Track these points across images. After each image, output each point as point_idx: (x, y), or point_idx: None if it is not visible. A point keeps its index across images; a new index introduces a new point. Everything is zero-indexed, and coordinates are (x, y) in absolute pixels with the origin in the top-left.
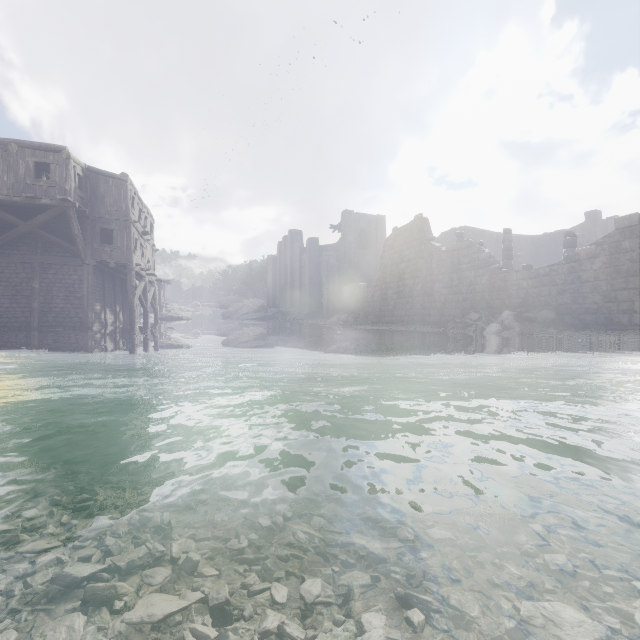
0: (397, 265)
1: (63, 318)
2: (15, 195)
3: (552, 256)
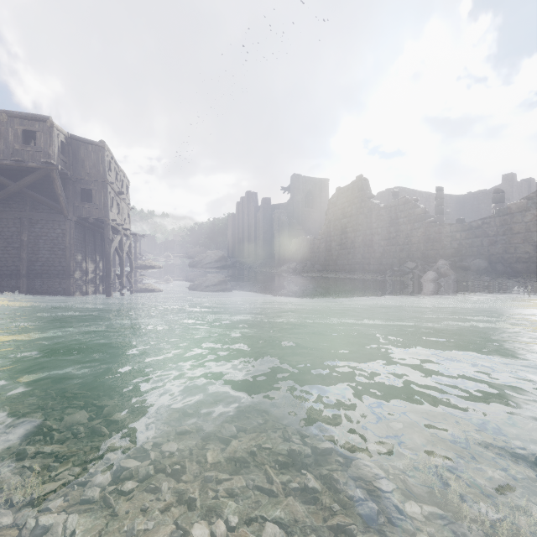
0: (340, 220)
1: (48, 267)
2: (5, 159)
3: (475, 213)
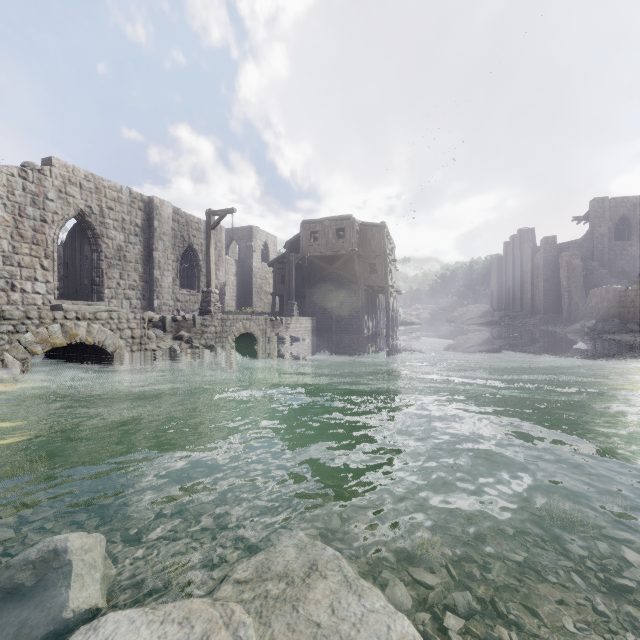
0: None
1: (348, 325)
2: (327, 251)
3: None
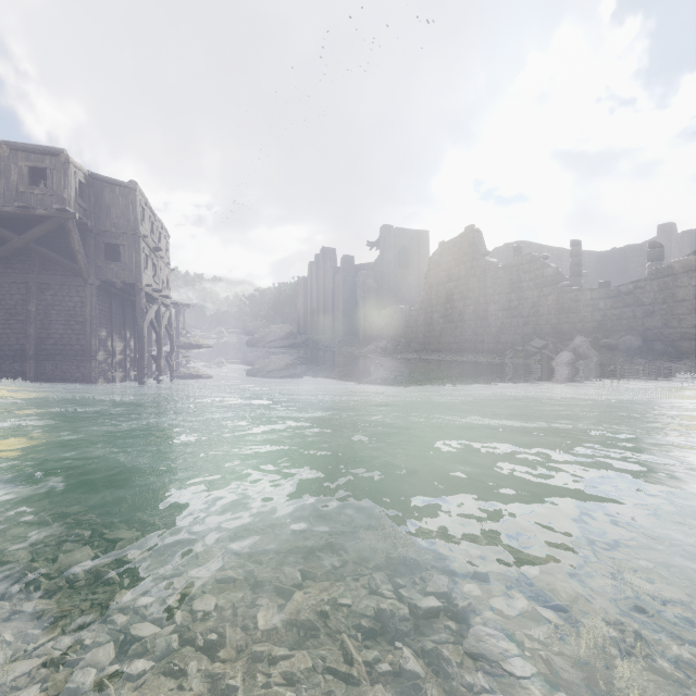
0: (444, 285)
1: (63, 346)
2: (6, 205)
3: (622, 274)
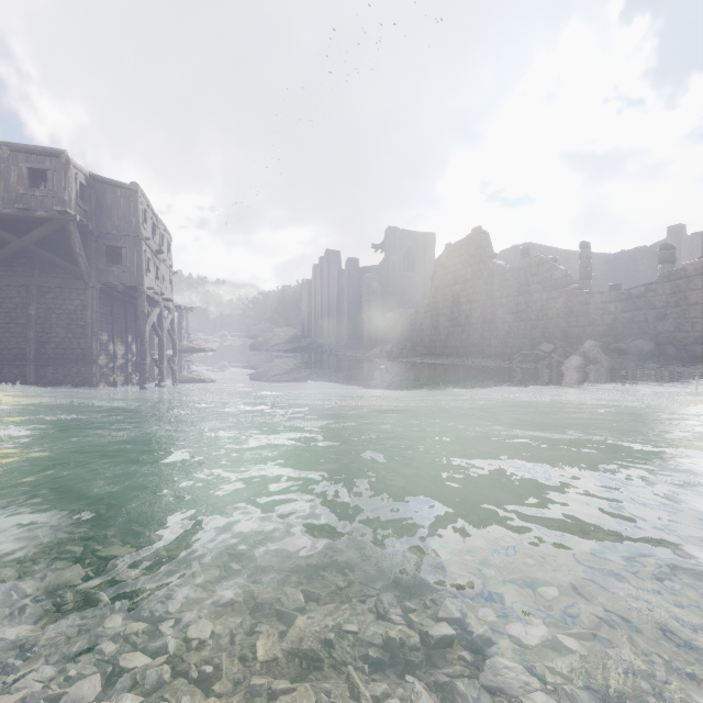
0: (451, 287)
1: (64, 350)
2: (6, 207)
3: (631, 277)
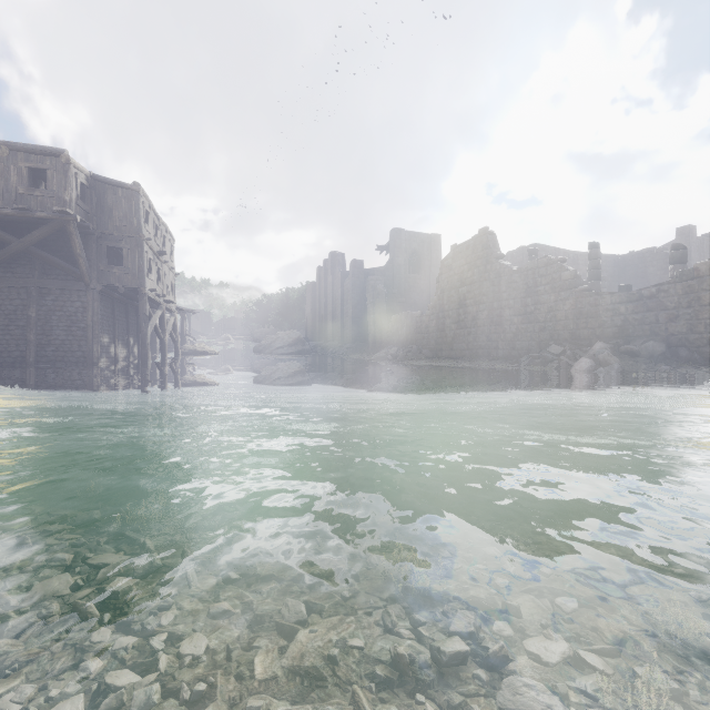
0: (457, 289)
1: (64, 352)
2: (5, 207)
3: (640, 279)
